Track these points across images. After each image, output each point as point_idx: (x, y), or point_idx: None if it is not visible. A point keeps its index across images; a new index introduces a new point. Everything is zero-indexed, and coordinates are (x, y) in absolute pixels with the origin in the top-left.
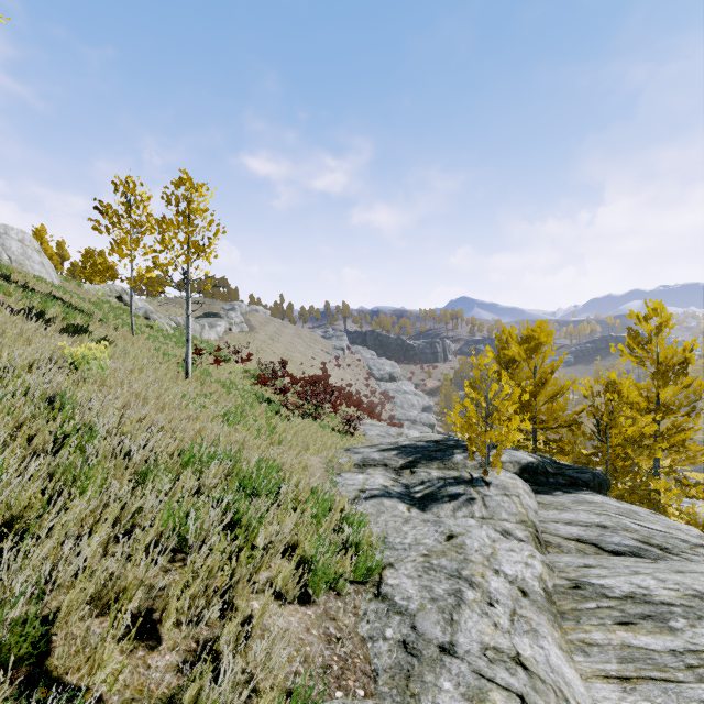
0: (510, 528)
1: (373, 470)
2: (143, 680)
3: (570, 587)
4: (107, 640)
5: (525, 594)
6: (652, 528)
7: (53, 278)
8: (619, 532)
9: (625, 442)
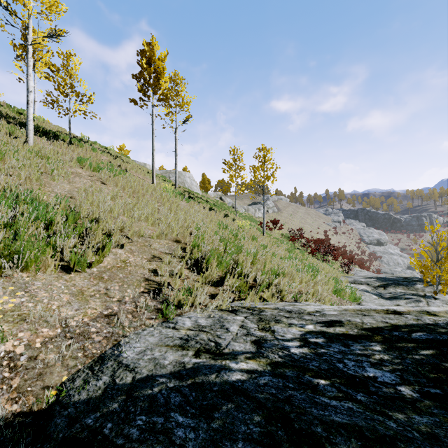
0: None
1: (360, 285)
2: (301, 290)
3: None
4: (296, 278)
5: None
6: None
7: (200, 192)
8: None
9: None
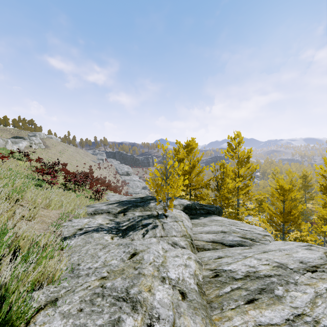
0: (177, 240)
1: (99, 215)
2: None
3: (213, 276)
4: None
5: (184, 296)
6: (245, 229)
7: None
8: (232, 234)
9: (228, 192)
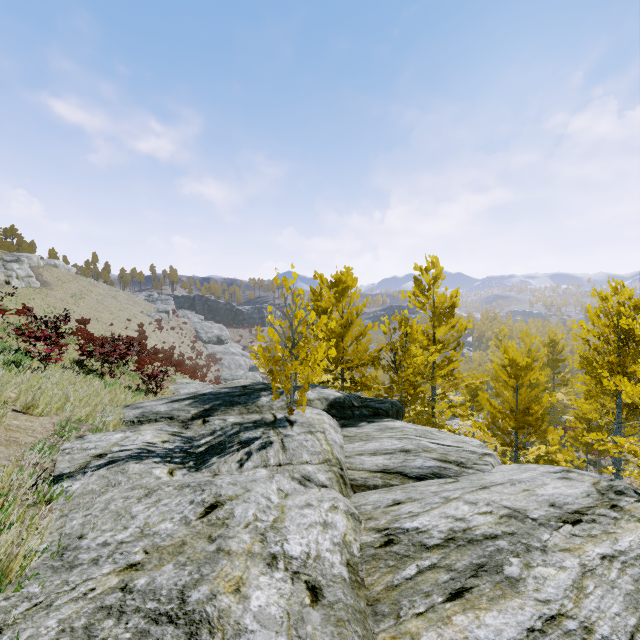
0: (312, 472)
1: (149, 425)
2: None
3: (381, 545)
4: None
5: (316, 594)
6: (446, 444)
7: None
8: (421, 454)
9: (415, 373)
